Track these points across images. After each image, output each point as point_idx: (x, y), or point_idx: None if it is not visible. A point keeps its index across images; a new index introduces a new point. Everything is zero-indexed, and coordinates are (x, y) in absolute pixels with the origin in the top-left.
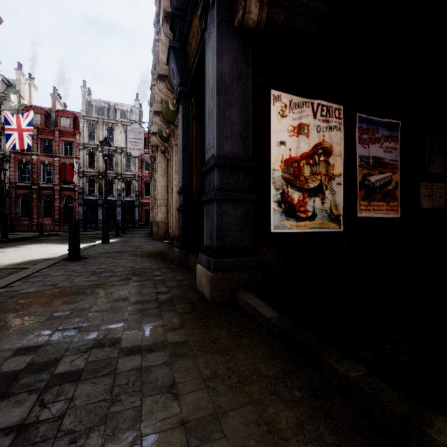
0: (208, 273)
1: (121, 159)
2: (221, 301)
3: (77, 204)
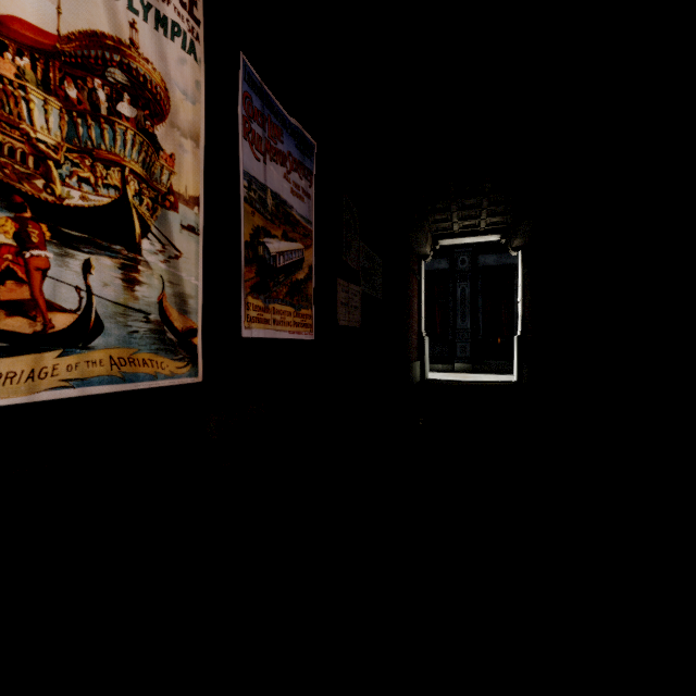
0: None
1: None
2: None
3: None
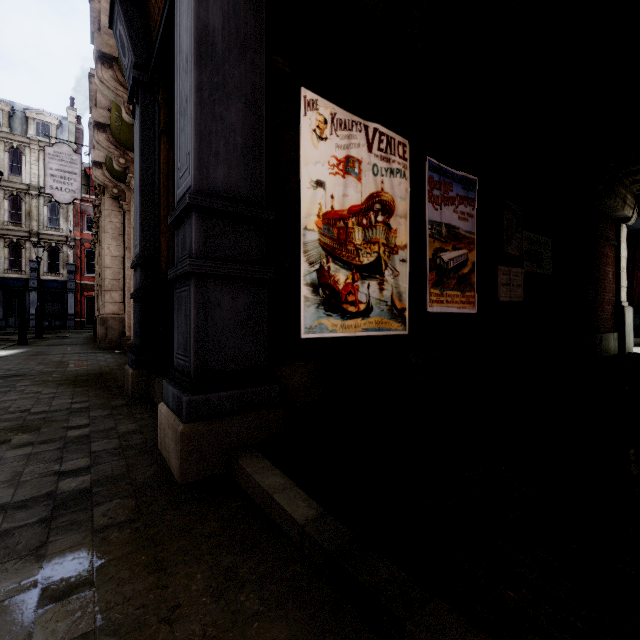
0: (177, 425)
1: (38, 207)
2: (205, 479)
3: None
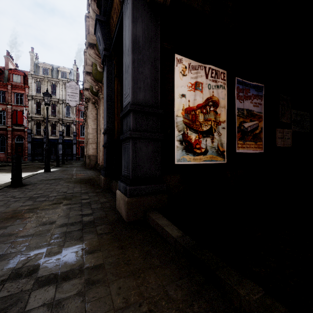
0: (125, 198)
1: (62, 108)
2: (136, 221)
3: (27, 142)
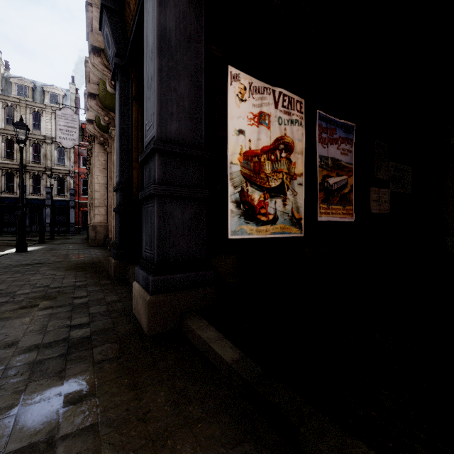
0: (145, 296)
1: (51, 151)
2: (164, 333)
3: None
